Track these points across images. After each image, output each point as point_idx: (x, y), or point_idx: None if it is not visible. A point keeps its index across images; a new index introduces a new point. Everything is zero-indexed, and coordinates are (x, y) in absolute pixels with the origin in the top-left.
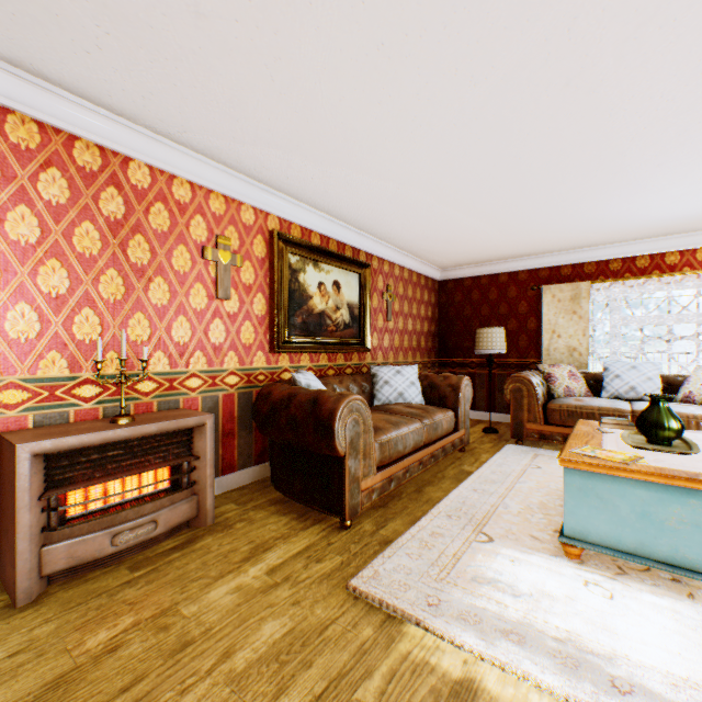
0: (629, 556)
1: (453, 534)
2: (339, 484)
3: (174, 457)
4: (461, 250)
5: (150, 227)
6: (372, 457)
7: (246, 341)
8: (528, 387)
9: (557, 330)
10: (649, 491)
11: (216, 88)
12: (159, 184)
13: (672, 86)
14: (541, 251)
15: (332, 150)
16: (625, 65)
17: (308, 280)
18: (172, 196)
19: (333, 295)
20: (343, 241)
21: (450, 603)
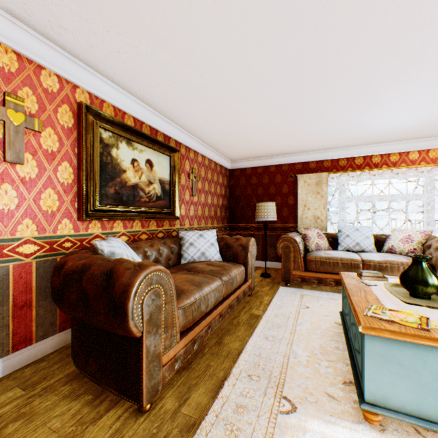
0: (433, 426)
1: (257, 404)
2: (136, 366)
3: None
4: (246, 146)
5: None
6: (175, 326)
7: (47, 209)
8: (294, 245)
9: (307, 205)
10: None
11: None
12: None
13: None
14: (298, 151)
15: (134, 13)
16: None
17: (122, 155)
18: None
19: (147, 171)
20: (156, 128)
21: None
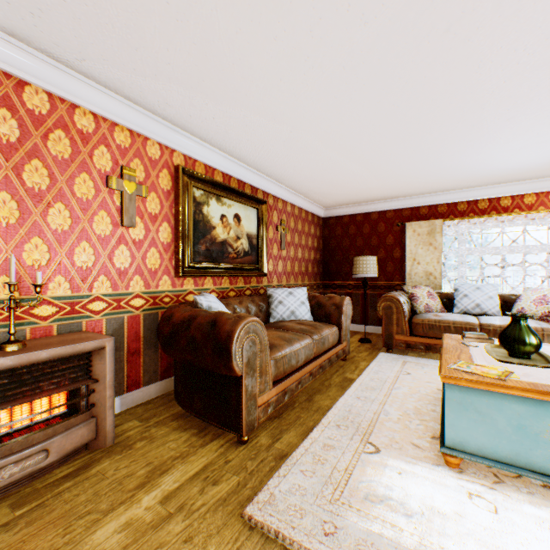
0: (506, 466)
1: (343, 446)
2: (237, 402)
3: (70, 382)
4: (341, 192)
5: (49, 153)
6: (268, 374)
7: (151, 266)
8: (396, 305)
9: (417, 258)
10: (525, 406)
11: (109, 8)
12: (59, 112)
13: (536, 38)
14: (405, 194)
15: (231, 89)
16: (501, 12)
17: (212, 212)
18: (74, 125)
19: (235, 226)
20: (243, 180)
21: (346, 531)
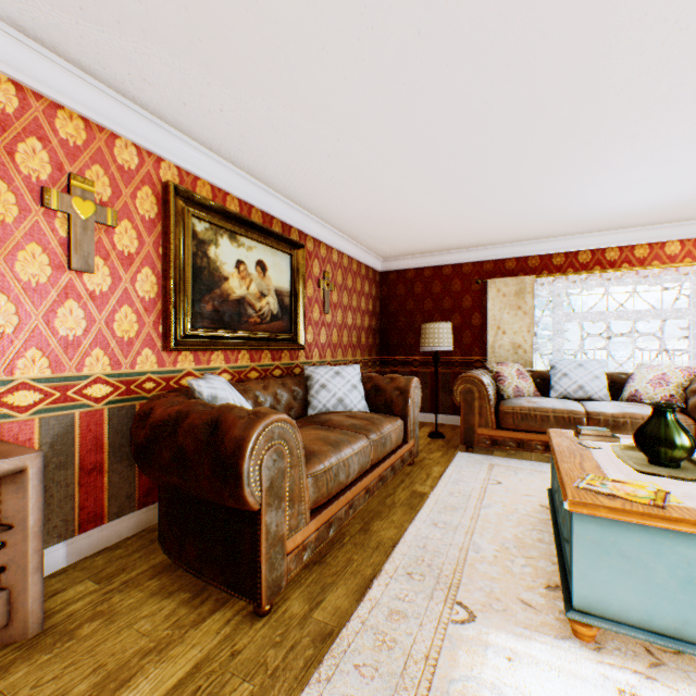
0: (670, 642)
1: (419, 611)
2: (252, 551)
3: None
4: (406, 236)
5: None
6: (303, 501)
7: (123, 334)
8: (479, 388)
9: (502, 326)
10: None
11: None
12: None
13: (695, 3)
14: (487, 242)
15: (246, 59)
16: None
17: (222, 256)
18: None
19: (257, 278)
20: (271, 213)
21: None
